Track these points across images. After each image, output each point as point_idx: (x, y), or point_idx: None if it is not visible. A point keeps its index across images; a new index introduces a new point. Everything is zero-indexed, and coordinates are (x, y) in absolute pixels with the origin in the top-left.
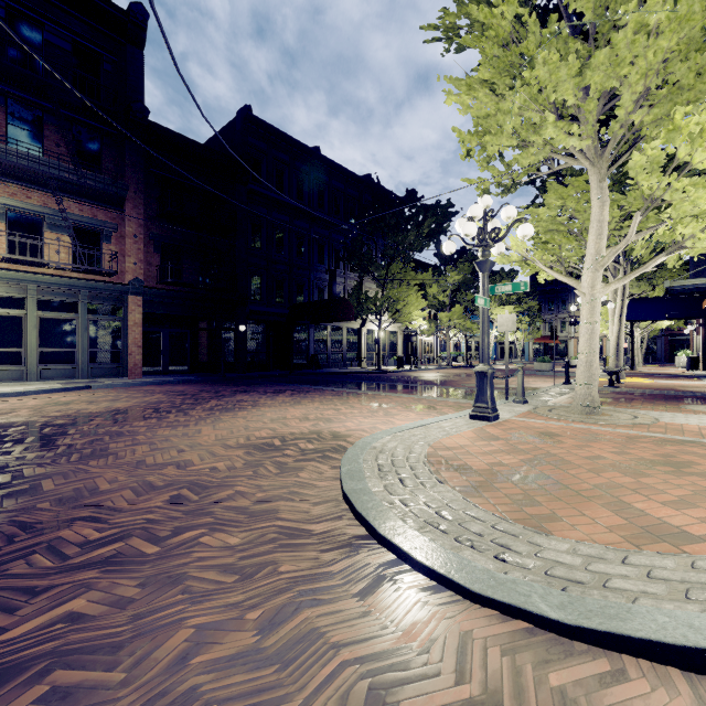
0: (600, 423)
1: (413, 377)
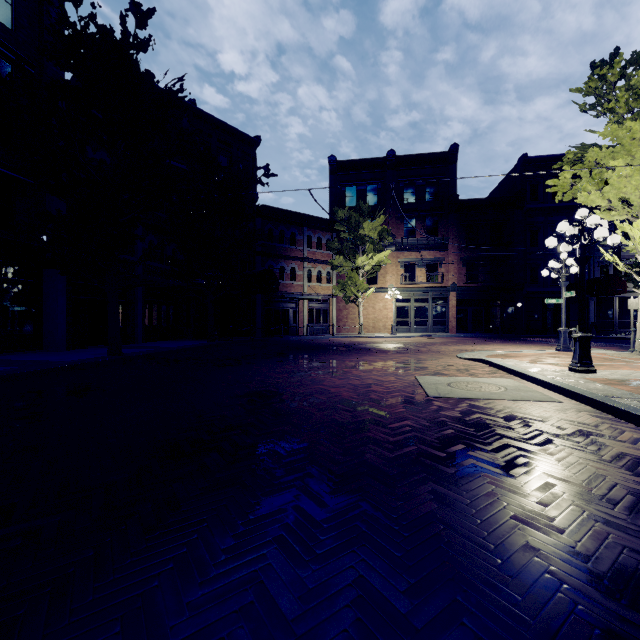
0: (619, 356)
1: None
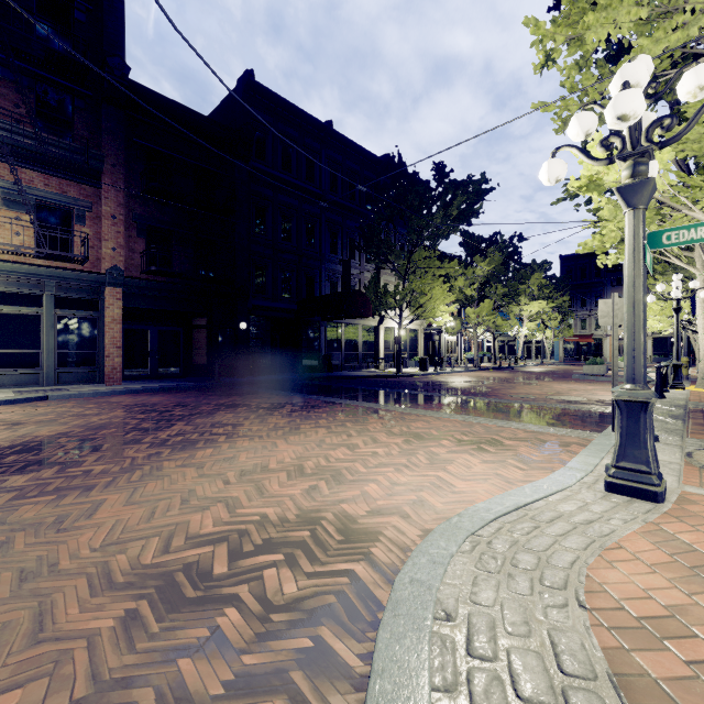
0: None
1: (442, 383)
